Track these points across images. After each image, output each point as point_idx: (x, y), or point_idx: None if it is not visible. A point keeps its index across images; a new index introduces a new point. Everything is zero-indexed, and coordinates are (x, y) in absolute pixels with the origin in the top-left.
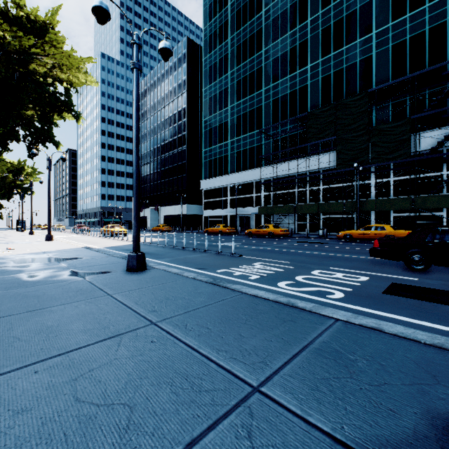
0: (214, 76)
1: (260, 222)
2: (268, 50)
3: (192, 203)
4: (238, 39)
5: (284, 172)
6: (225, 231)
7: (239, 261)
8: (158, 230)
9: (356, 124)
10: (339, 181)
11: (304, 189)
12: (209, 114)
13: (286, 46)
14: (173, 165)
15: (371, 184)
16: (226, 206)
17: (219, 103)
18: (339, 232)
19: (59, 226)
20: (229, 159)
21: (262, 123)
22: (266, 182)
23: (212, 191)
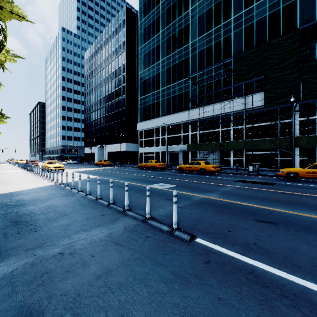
0: (148, 36)
1: (188, 158)
2: (194, 9)
3: (130, 141)
4: (168, 2)
5: (209, 113)
6: (157, 166)
7: (203, 292)
8: (100, 164)
9: (285, 62)
10: (262, 120)
11: (228, 129)
12: (144, 68)
13: (211, 3)
14: (115, 111)
15: (295, 122)
16: (158, 144)
17: (152, 58)
18: (280, 170)
19: (21, 160)
20: (160, 105)
21: (189, 72)
22: (194, 122)
23: (146, 131)
